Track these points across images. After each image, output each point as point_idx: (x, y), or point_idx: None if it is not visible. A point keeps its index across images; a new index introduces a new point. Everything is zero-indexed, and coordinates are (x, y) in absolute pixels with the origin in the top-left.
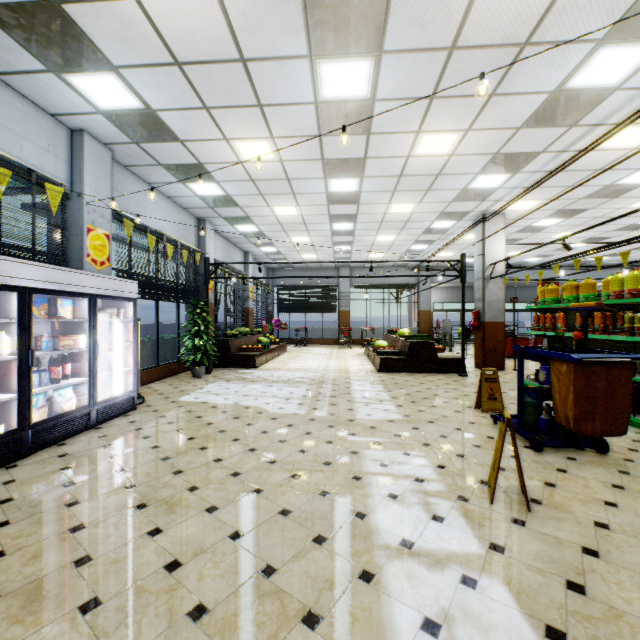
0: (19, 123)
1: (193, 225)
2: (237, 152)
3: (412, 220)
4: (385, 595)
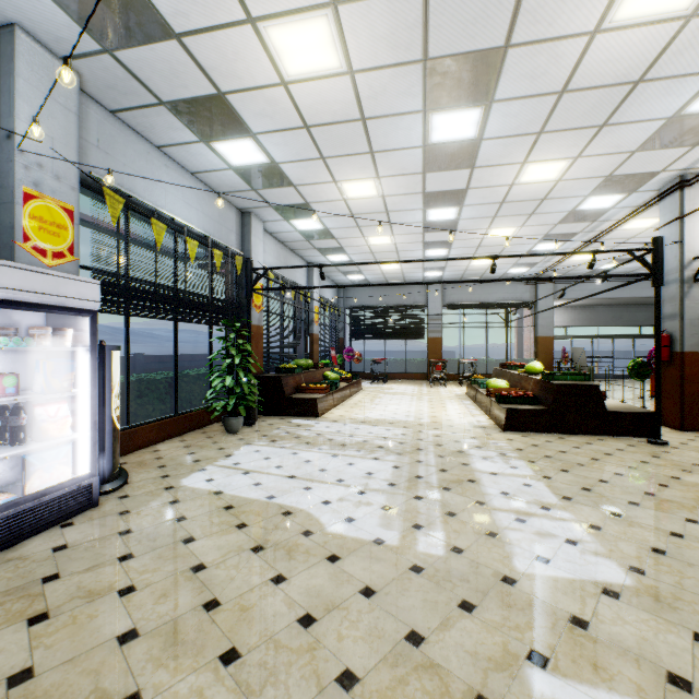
0: None
1: (233, 219)
2: (275, 56)
3: (552, 196)
4: None
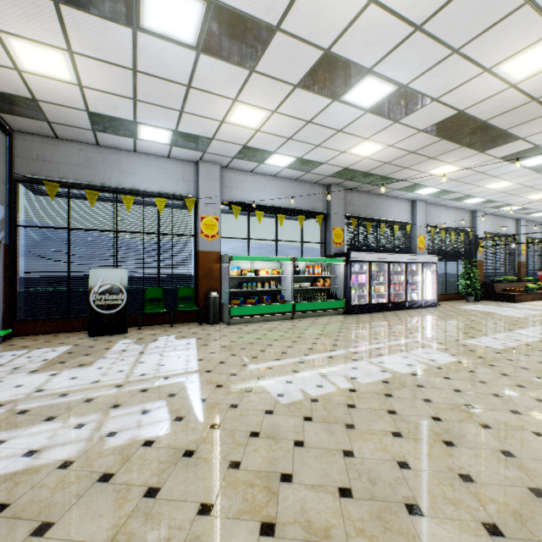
0: (398, 208)
1: (467, 216)
2: (487, 188)
3: None
4: (500, 333)
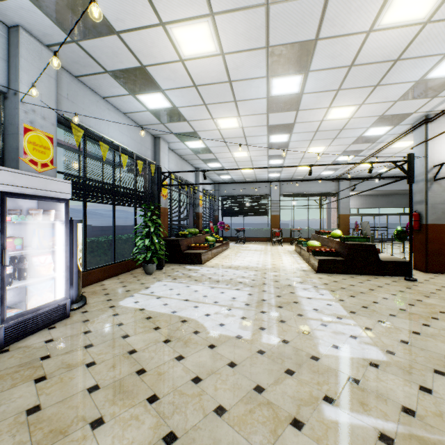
0: None
1: (149, 141)
2: (176, 45)
3: (347, 128)
4: None
